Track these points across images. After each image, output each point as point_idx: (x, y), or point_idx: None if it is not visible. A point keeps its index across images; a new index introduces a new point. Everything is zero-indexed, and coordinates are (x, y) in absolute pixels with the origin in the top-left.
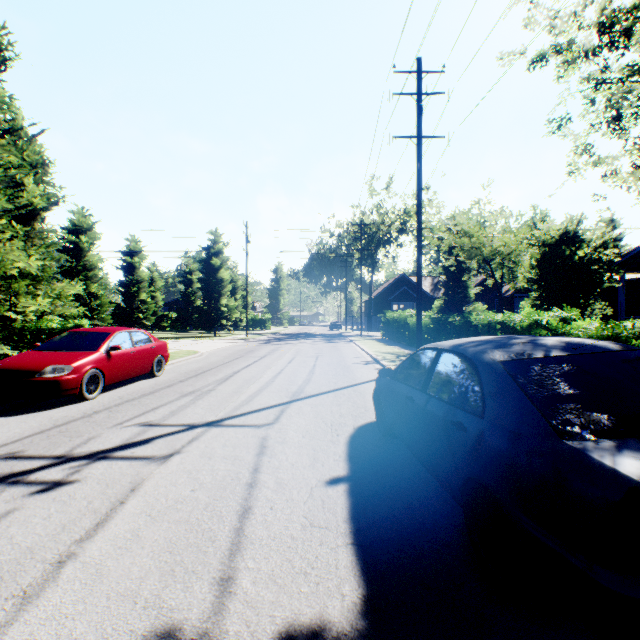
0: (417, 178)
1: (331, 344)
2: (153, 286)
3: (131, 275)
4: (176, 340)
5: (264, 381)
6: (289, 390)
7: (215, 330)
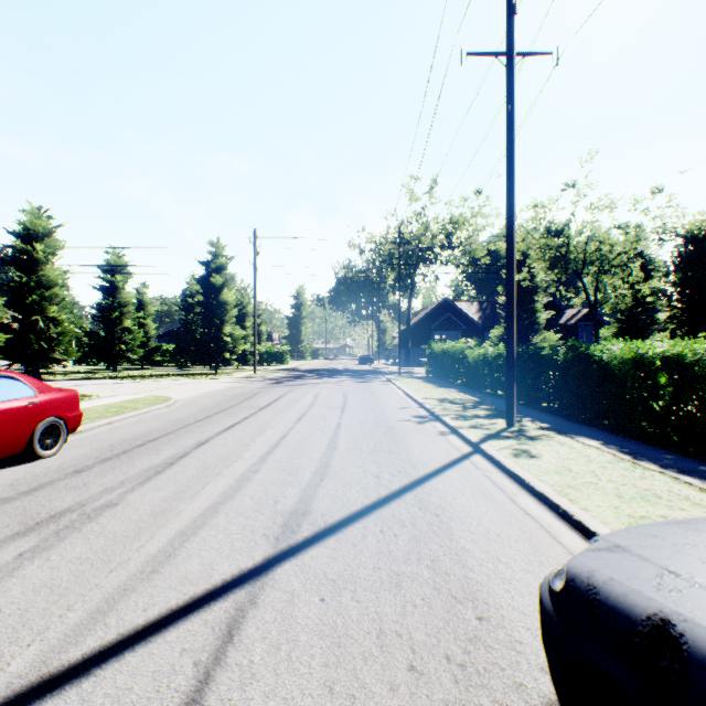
0: (507, 119)
1: (362, 385)
2: (143, 311)
3: (112, 297)
4: (161, 379)
5: (238, 471)
6: (279, 505)
7: (217, 365)
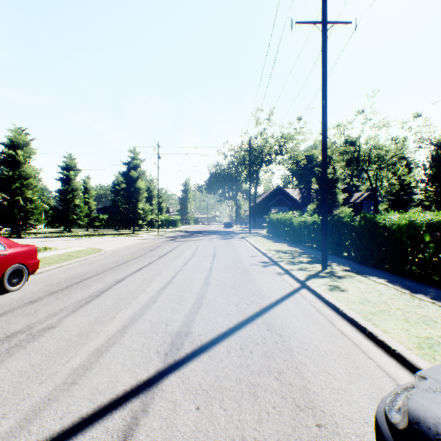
0: (322, 66)
1: (226, 241)
2: (87, 194)
3: (67, 185)
4: (98, 237)
5: (142, 301)
6: (169, 328)
7: (134, 228)
